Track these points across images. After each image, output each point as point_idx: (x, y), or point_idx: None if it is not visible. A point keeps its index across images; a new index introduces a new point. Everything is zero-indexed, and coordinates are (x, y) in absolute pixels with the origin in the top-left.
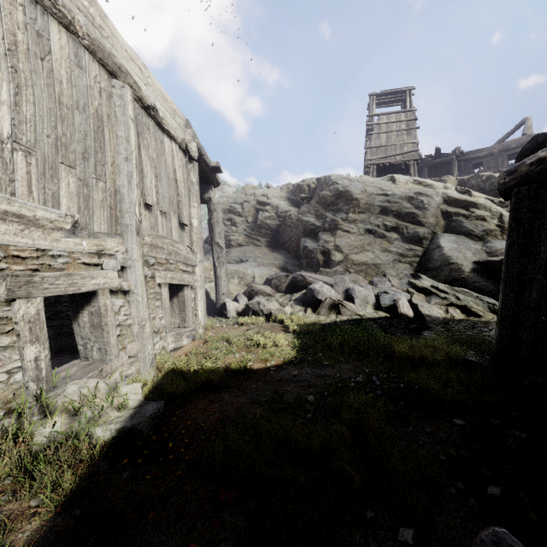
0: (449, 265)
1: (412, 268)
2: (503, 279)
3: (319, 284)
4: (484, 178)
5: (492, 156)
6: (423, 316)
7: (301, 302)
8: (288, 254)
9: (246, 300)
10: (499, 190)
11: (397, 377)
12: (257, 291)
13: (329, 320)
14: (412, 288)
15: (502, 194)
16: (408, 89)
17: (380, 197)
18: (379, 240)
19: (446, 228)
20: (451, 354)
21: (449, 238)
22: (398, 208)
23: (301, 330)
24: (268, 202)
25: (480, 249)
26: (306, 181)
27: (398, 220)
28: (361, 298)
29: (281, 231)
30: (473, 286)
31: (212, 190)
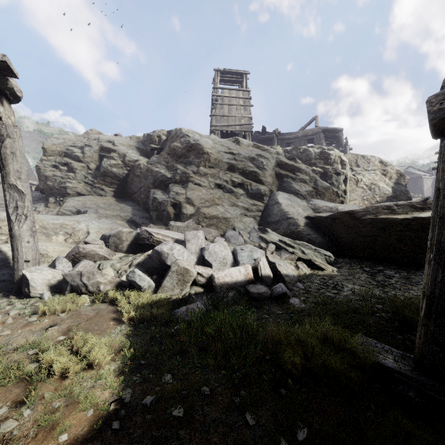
0: (288, 219)
1: (256, 222)
2: (442, 250)
3: (168, 244)
4: (301, 150)
5: (298, 139)
6: (282, 277)
7: (145, 267)
8: (137, 205)
9: (69, 266)
10: (431, 120)
11: (309, 438)
12: (86, 254)
13: (181, 292)
14: (262, 242)
15: (433, 127)
16: (244, 72)
17: (228, 154)
18: (228, 195)
19: (279, 187)
20: (359, 356)
21: (284, 195)
22: (243, 166)
23: (141, 316)
24: (114, 148)
25: (307, 206)
26: (157, 132)
27: (243, 177)
28: (219, 261)
29: (129, 181)
30: (307, 239)
31: (3, 104)
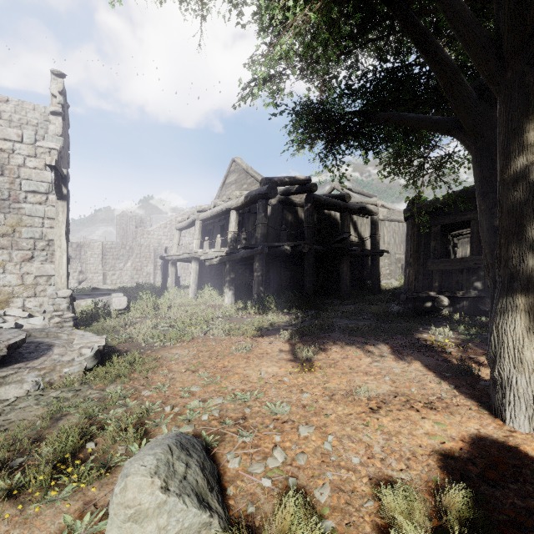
0: None
1: None
2: None
3: None
4: None
5: None
6: None
7: None
8: None
9: None
10: None
11: None
12: None
13: None
14: None
15: None
16: None
17: None
18: None
19: None
20: None
21: None
22: None
23: None
24: None
25: None
26: None
27: None
28: None
29: None
30: None
31: None
